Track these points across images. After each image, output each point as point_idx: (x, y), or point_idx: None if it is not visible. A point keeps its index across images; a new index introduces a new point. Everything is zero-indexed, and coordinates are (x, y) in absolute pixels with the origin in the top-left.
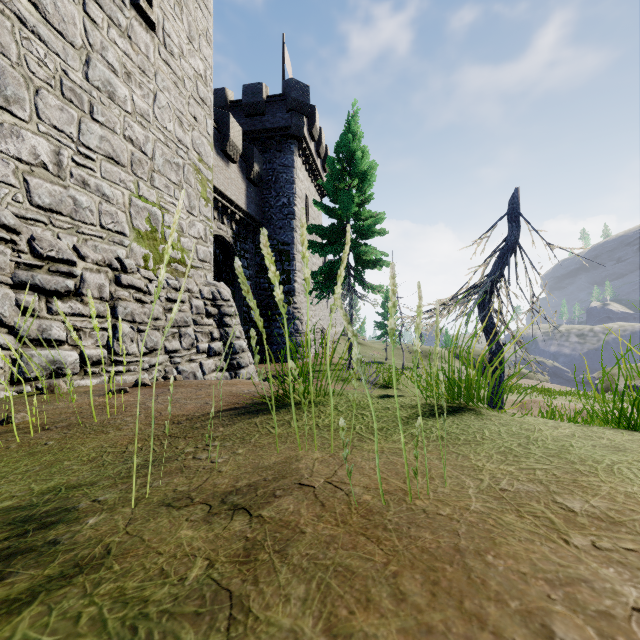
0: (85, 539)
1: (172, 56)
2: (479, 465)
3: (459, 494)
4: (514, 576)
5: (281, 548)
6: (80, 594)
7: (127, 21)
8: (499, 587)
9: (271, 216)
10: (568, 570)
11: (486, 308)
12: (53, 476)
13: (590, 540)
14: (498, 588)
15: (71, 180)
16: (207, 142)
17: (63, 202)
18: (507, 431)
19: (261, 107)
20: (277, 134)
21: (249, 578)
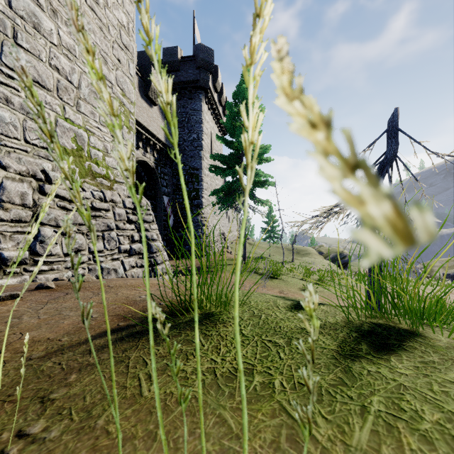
0: None
1: (97, 5)
2: None
3: None
4: None
5: None
6: None
7: None
8: None
9: (184, 148)
10: None
11: None
12: None
13: None
14: None
15: None
16: (129, 81)
17: None
18: None
19: (177, 65)
20: (189, 86)
21: None
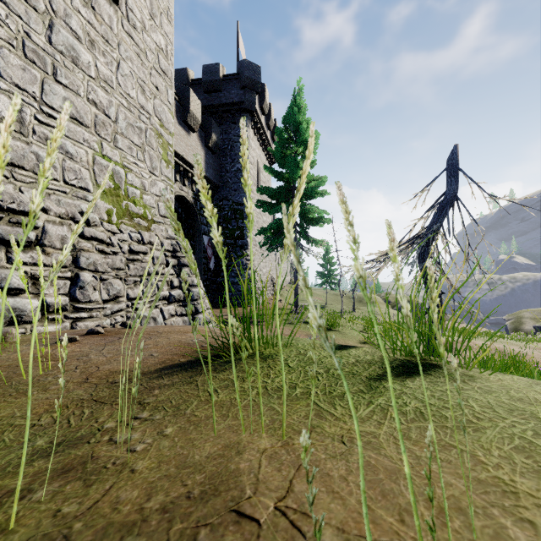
0: None
1: (135, 29)
2: (505, 480)
3: None
4: None
5: None
6: None
7: None
8: None
9: (227, 180)
10: None
11: (425, 258)
12: None
13: None
14: None
15: (34, 137)
16: (168, 110)
17: (25, 157)
18: (499, 403)
19: (218, 84)
20: (232, 108)
21: None
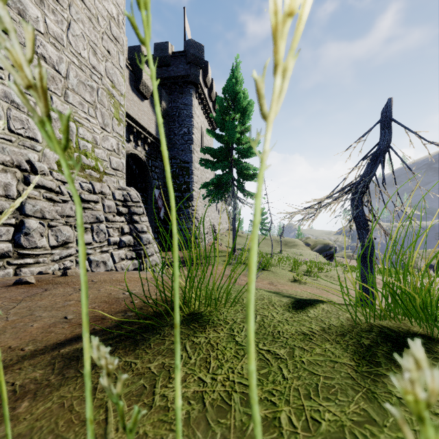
0: None
1: None
2: None
3: None
4: None
5: None
6: None
7: None
8: None
9: (175, 141)
10: None
11: (358, 206)
12: None
13: None
14: None
15: None
16: (119, 73)
17: None
18: None
19: (167, 60)
20: (179, 80)
21: None
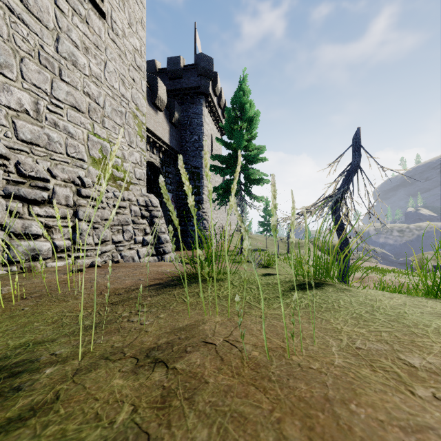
0: (41, 386)
1: (117, 36)
2: (338, 328)
3: (325, 351)
4: (374, 423)
5: (190, 396)
6: (31, 435)
7: (85, 11)
8: (363, 433)
9: (187, 148)
10: (417, 418)
11: (337, 212)
12: (25, 334)
13: (431, 392)
14: (362, 434)
15: (46, 122)
16: (142, 96)
17: (40, 137)
18: (356, 301)
19: (180, 73)
20: (191, 92)
21: (164, 422)
